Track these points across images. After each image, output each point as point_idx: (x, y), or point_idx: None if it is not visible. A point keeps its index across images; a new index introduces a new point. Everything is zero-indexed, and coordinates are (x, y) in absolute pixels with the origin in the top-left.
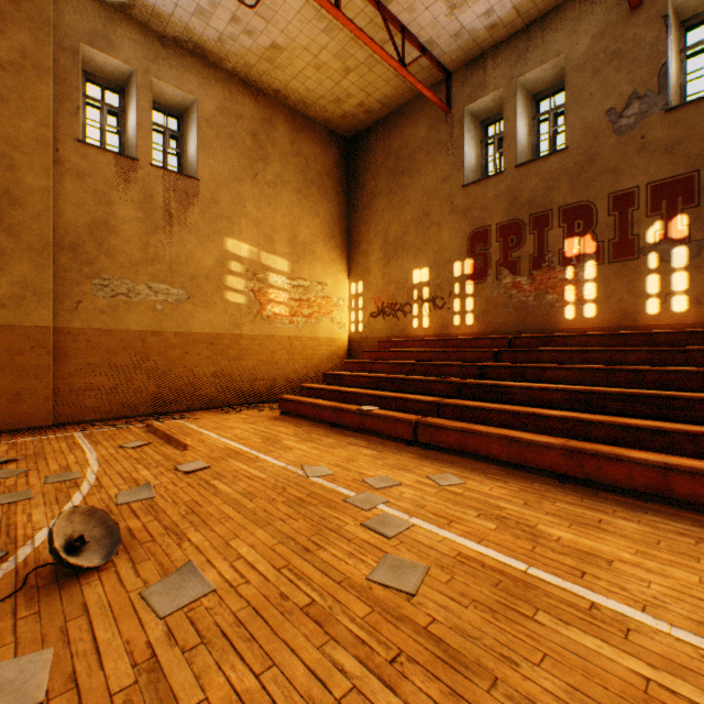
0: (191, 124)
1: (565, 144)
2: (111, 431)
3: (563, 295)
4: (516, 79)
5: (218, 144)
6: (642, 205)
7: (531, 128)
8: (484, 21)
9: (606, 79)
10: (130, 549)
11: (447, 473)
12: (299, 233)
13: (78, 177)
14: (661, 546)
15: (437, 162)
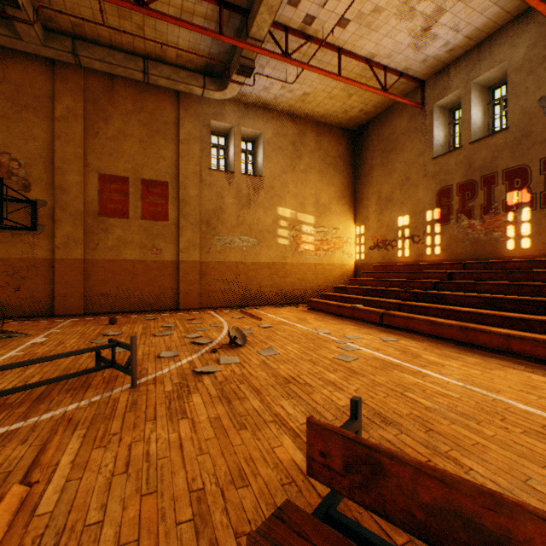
0: (259, 146)
1: (507, 125)
2: (225, 312)
3: (505, 232)
4: (471, 81)
5: (273, 154)
6: None
7: (486, 111)
8: (443, 49)
9: (538, 76)
10: (249, 344)
11: (391, 337)
12: (321, 198)
13: (209, 187)
14: (479, 365)
15: (414, 142)
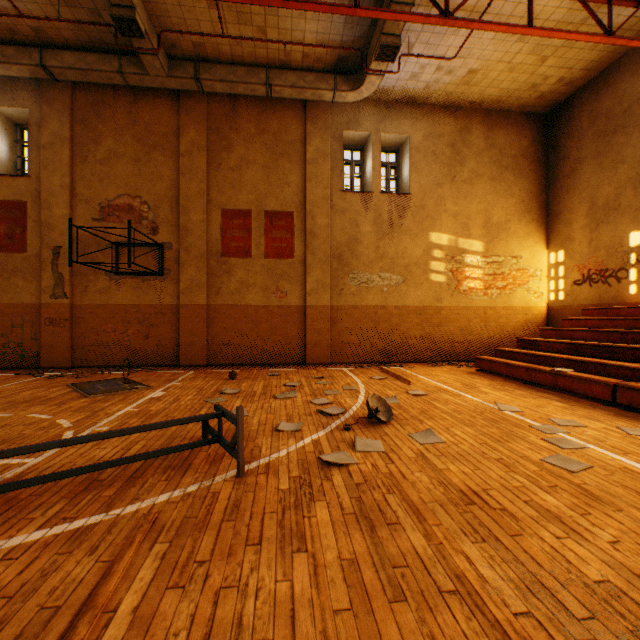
0: (405, 155)
1: None
2: (361, 369)
3: None
4: None
5: (424, 163)
6: None
7: None
8: None
9: None
10: (396, 420)
11: None
12: (493, 216)
13: (341, 213)
14: None
15: None
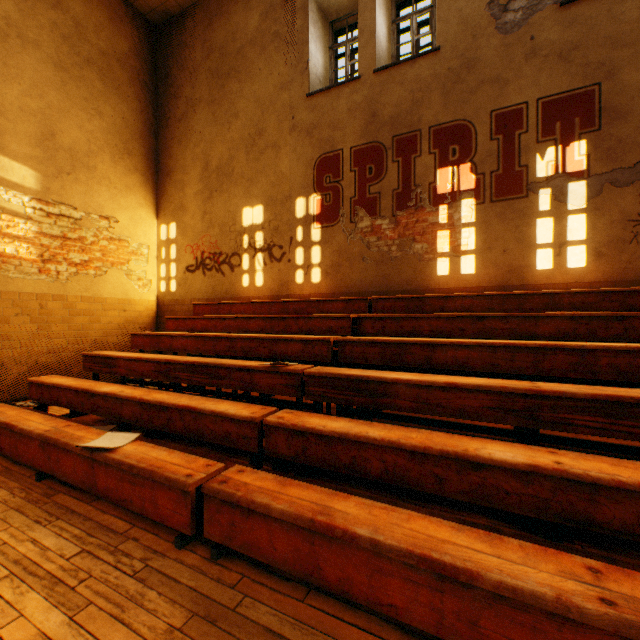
0: None
1: (438, 44)
2: None
3: (435, 244)
4: None
5: None
6: (533, 126)
7: (391, 34)
8: None
9: None
10: None
11: None
12: (62, 132)
13: None
14: None
15: (274, 61)
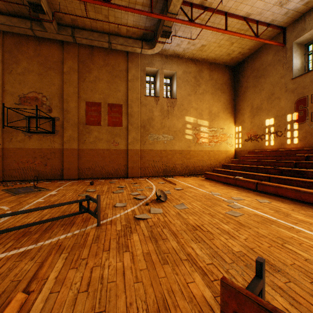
0: (174, 80)
1: None
2: (154, 179)
3: None
4: None
5: (182, 85)
6: None
7: None
8: (301, 3)
9: None
10: (169, 200)
11: (264, 199)
12: (212, 110)
13: (145, 106)
14: None
15: (277, 69)
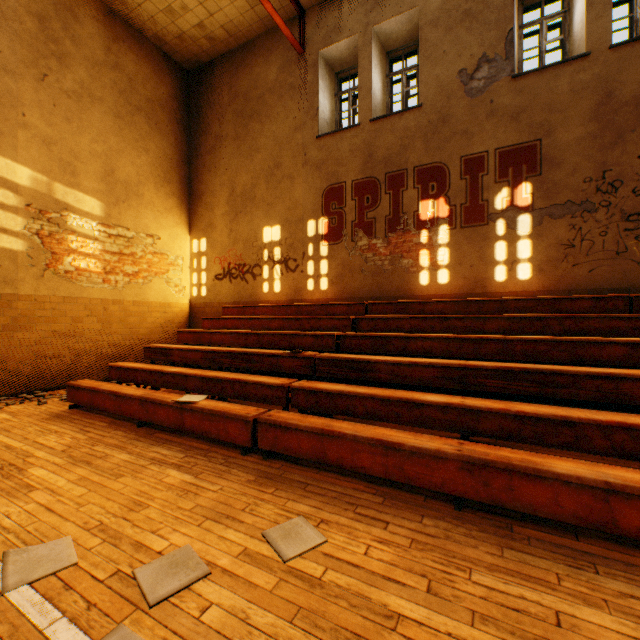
0: None
1: (420, 101)
2: None
3: (418, 259)
4: (372, 27)
5: None
6: (492, 170)
7: (385, 86)
8: None
9: (459, 38)
10: None
11: (296, 518)
12: (119, 169)
13: None
14: None
15: (289, 108)
